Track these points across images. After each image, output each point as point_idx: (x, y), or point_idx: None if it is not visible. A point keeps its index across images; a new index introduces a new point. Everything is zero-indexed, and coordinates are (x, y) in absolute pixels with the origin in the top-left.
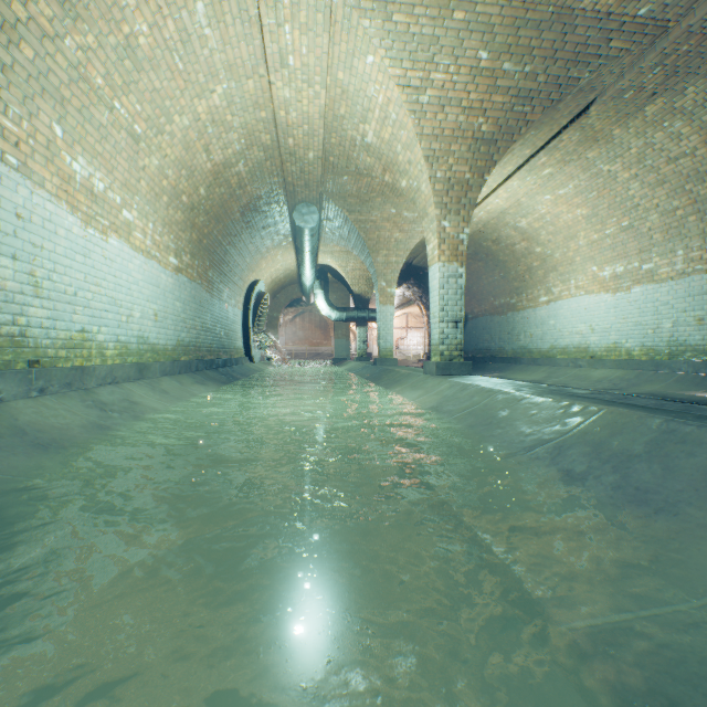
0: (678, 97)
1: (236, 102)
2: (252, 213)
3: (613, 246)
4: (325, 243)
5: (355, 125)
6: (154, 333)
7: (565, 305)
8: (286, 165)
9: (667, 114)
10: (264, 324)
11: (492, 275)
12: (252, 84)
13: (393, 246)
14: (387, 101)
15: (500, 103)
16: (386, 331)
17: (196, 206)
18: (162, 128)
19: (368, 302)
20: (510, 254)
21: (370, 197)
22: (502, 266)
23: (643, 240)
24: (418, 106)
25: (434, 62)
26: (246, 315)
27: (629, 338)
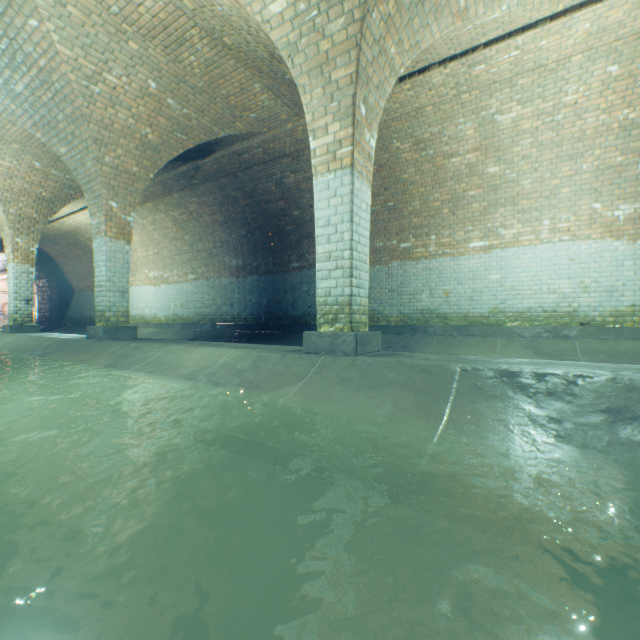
0: (159, 206)
1: None
2: None
3: (154, 261)
4: None
5: None
6: None
7: (135, 290)
8: None
9: (158, 210)
10: None
11: (92, 261)
12: None
13: None
14: None
15: (55, 186)
16: None
17: None
18: None
19: None
20: None
21: None
22: None
23: (165, 261)
24: None
25: (2, 157)
26: None
27: (161, 312)
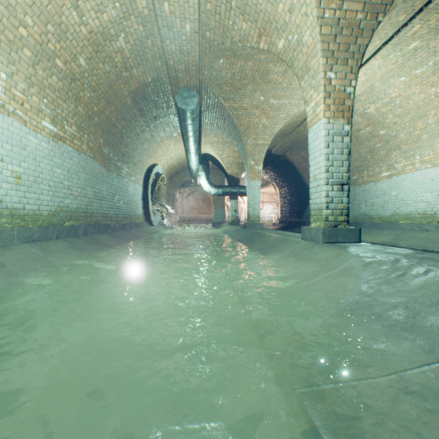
0: None
1: None
2: (142, 101)
3: None
4: (206, 134)
5: None
6: (14, 196)
7: (408, 178)
8: (166, 42)
9: None
10: (162, 197)
11: None
12: None
13: (261, 131)
14: None
15: None
16: (254, 201)
17: (77, 77)
18: None
19: (238, 181)
20: (354, 139)
21: (242, 84)
22: None
23: None
24: None
25: None
26: (146, 190)
27: None
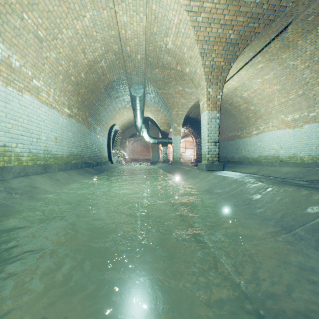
0: None
1: (98, 24)
2: (110, 89)
3: (293, 105)
4: (147, 106)
5: (161, 38)
6: (55, 148)
7: (266, 135)
8: (126, 62)
9: None
10: (118, 145)
11: (228, 121)
12: (106, 13)
13: (180, 106)
14: (179, 21)
15: (241, 21)
16: (176, 148)
17: (79, 83)
18: (56, 36)
19: (168, 134)
20: (238, 110)
21: (169, 81)
22: (233, 117)
23: (310, 100)
24: (196, 23)
25: None
26: (109, 140)
27: (301, 151)
